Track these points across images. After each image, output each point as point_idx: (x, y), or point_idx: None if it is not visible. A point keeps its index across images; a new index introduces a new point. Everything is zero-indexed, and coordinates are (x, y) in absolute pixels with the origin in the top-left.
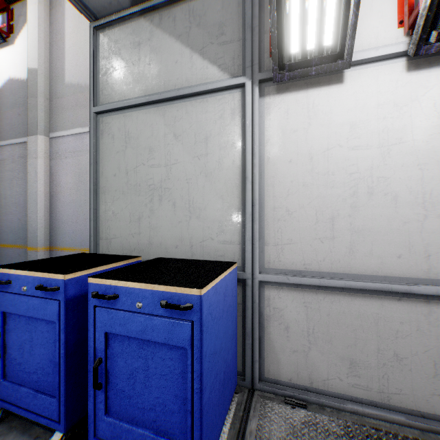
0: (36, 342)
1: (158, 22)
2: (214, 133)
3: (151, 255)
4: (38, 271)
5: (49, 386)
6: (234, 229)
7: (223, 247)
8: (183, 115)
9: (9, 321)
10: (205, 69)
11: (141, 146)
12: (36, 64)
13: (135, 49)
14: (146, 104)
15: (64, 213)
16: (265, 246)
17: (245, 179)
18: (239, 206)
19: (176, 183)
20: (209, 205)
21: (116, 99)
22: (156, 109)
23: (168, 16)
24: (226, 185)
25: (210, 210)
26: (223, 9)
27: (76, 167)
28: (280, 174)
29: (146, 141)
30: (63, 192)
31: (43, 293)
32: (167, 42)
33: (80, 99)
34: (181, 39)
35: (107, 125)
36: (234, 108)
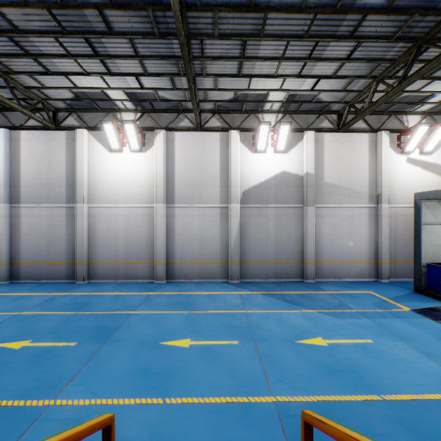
0: None
1: (439, 204)
2: None
3: (437, 262)
4: None
5: None
6: None
7: None
8: None
9: None
10: None
11: (435, 234)
12: (312, 171)
13: (433, 209)
14: (436, 224)
15: (324, 244)
16: None
17: None
18: None
19: None
20: None
21: (427, 221)
22: (439, 226)
23: None
24: None
25: None
26: None
27: (331, 223)
28: None
29: (436, 233)
30: (323, 234)
31: None
32: None
33: (333, 191)
34: None
35: (424, 227)
36: None
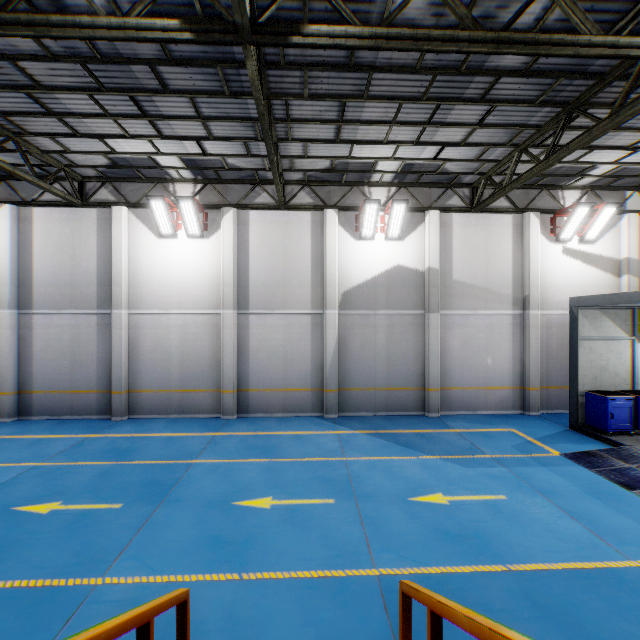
0: (622, 413)
1: (603, 312)
2: (621, 351)
3: (600, 389)
4: (624, 396)
5: (626, 422)
6: (627, 380)
7: (624, 386)
8: (611, 345)
9: (612, 409)
10: (619, 331)
11: (596, 353)
12: (437, 266)
13: (594, 319)
14: (598, 339)
15: (452, 365)
16: (636, 385)
17: (632, 366)
18: (629, 374)
19: (609, 366)
20: (620, 373)
21: (586, 335)
22: (602, 341)
23: (606, 311)
24: (625, 367)
25: (620, 375)
26: (624, 315)
27: (462, 335)
28: (639, 365)
29: (598, 351)
30: (451, 351)
31: (626, 401)
32: (606, 320)
33: (465, 292)
34: (611, 320)
35: (582, 344)
36: (627, 345)
